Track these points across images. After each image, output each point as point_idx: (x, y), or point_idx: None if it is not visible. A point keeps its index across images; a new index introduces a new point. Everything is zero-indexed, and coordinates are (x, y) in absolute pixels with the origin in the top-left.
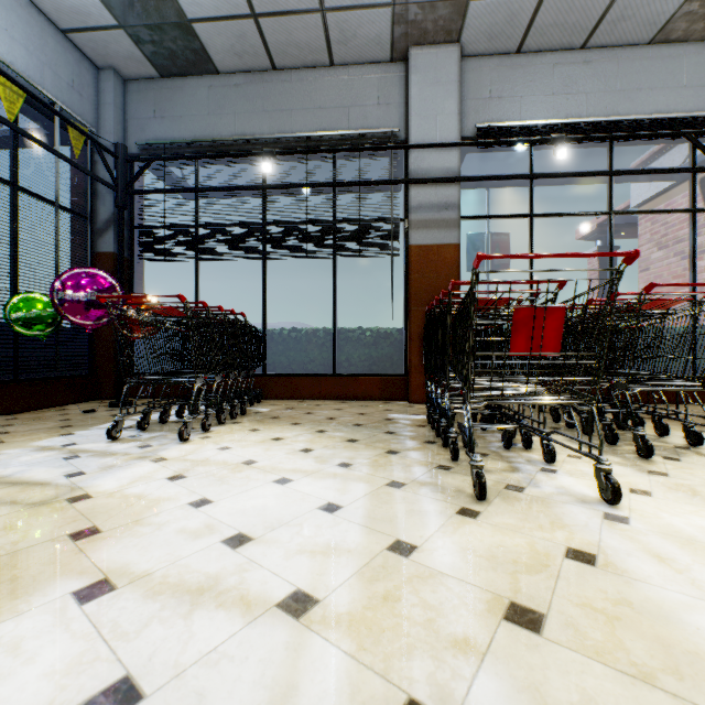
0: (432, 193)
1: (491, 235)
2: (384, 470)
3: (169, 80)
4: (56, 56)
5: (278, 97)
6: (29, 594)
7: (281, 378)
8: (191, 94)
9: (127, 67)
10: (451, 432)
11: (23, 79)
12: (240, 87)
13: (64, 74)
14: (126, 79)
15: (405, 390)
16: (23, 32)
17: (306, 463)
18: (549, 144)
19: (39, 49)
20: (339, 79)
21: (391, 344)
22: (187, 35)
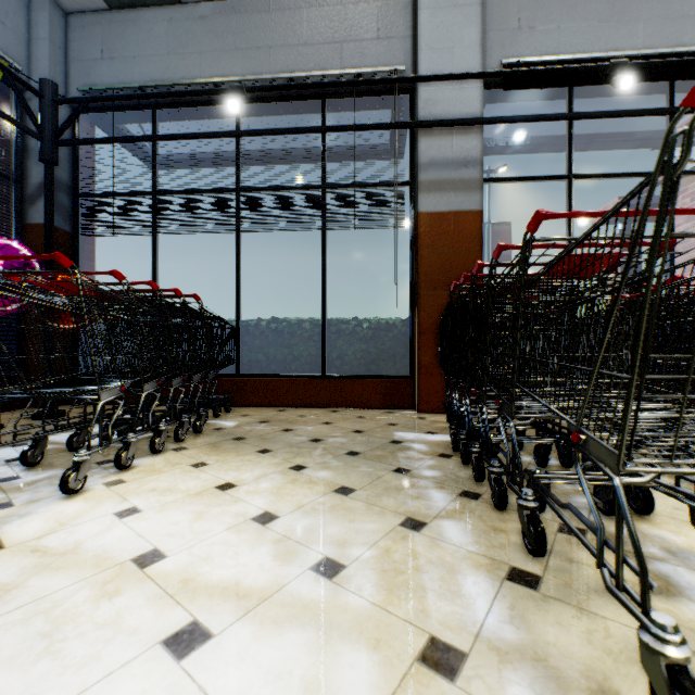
0: (447, 146)
1: (492, 224)
2: (408, 591)
3: (119, 13)
4: None
5: (253, 31)
6: None
7: (257, 380)
8: (146, 29)
9: None
10: (525, 498)
11: None
12: (207, 20)
13: None
14: (67, 12)
15: (412, 395)
16: None
17: (256, 560)
18: (595, 84)
19: None
20: (330, 8)
21: (394, 338)
22: None
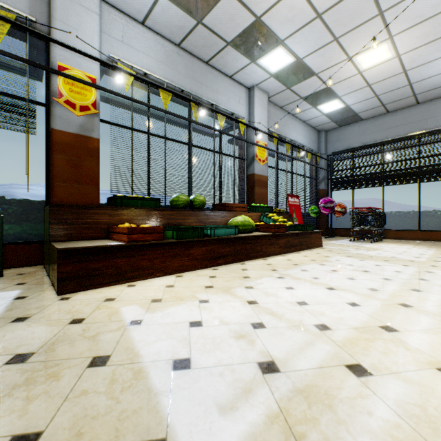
0: None
1: None
2: (440, 250)
3: (342, 127)
4: (312, 136)
5: (389, 123)
6: (376, 250)
7: (391, 231)
8: (351, 130)
9: (328, 128)
10: None
11: (307, 147)
12: (372, 123)
13: (313, 139)
14: (326, 131)
15: None
16: (307, 135)
17: (414, 248)
18: None
19: (309, 136)
20: (422, 108)
21: None
22: (354, 116)
